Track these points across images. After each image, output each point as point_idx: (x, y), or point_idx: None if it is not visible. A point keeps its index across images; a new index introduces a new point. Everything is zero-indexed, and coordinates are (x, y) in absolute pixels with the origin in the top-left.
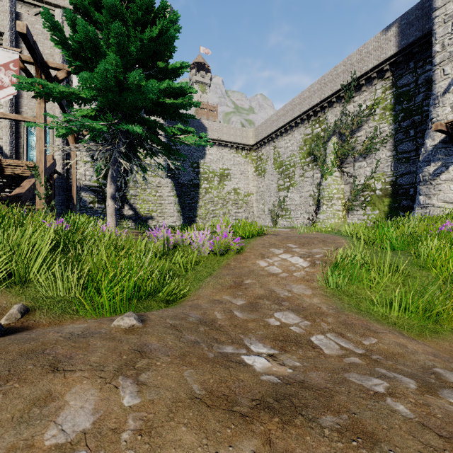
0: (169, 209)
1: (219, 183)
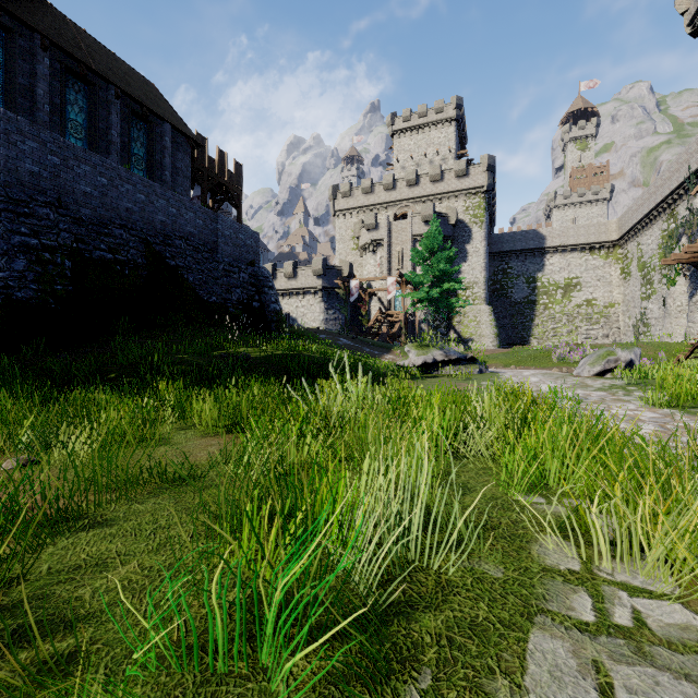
0: (486, 332)
1: (564, 296)
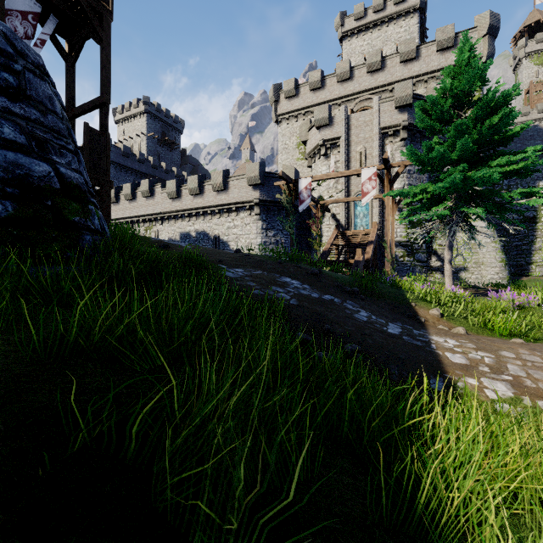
0: (488, 258)
1: None
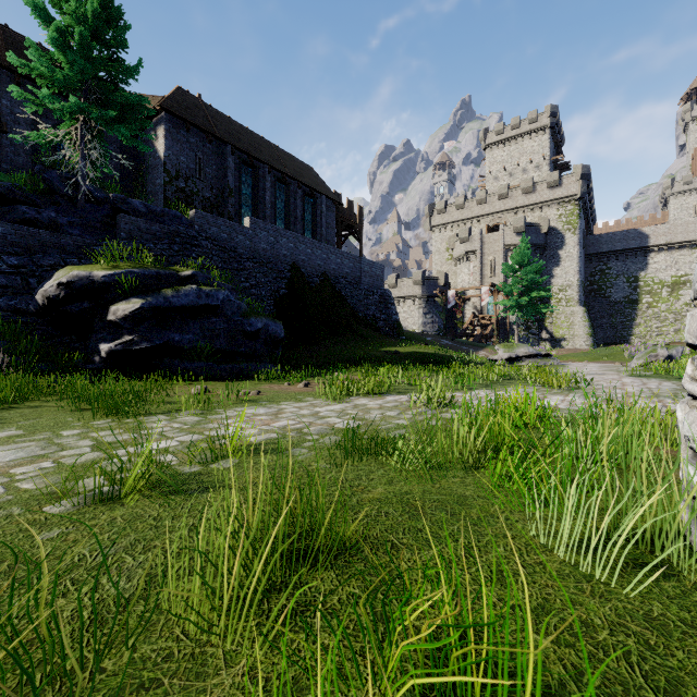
0: (579, 332)
1: (670, 294)
